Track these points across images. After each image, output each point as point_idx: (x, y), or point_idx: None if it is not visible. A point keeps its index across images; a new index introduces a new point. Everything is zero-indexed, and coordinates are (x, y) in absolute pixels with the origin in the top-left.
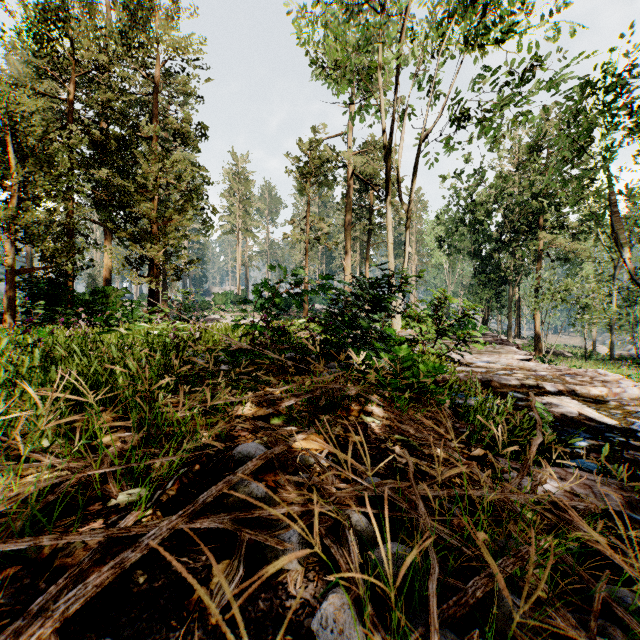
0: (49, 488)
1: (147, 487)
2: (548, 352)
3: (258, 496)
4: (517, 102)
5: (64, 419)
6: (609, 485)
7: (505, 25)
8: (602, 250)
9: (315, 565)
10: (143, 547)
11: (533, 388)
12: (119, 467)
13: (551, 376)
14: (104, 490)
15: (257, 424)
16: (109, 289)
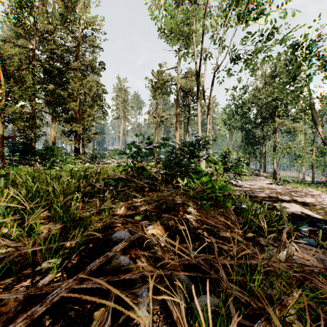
0: (3, 258)
1: (57, 260)
2: (280, 180)
3: (124, 265)
4: (265, 50)
5: (5, 219)
6: (324, 254)
7: (258, 10)
8: (308, 127)
9: (157, 310)
10: (48, 302)
11: (275, 198)
12: (42, 247)
13: (284, 192)
14: (34, 260)
15: (126, 219)
16: (54, 147)
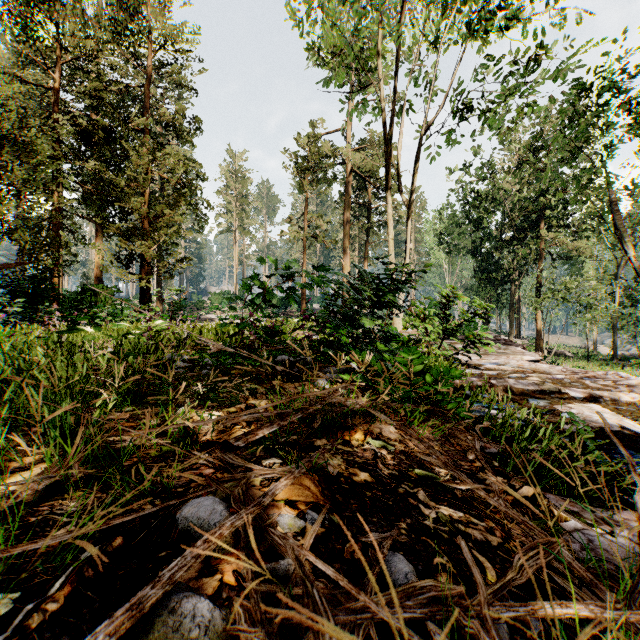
0: None
1: None
2: (549, 352)
3: (192, 633)
4: (523, 92)
5: None
6: None
7: (510, 13)
8: (603, 249)
9: None
10: None
11: (555, 394)
12: None
13: (569, 379)
14: None
15: (225, 459)
16: (98, 287)
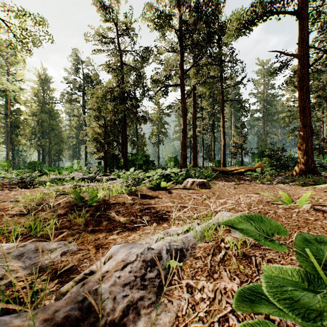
0: None
1: None
2: None
3: None
4: None
5: None
6: None
7: None
8: None
9: None
10: None
11: None
12: None
13: None
14: None
15: None
16: None
